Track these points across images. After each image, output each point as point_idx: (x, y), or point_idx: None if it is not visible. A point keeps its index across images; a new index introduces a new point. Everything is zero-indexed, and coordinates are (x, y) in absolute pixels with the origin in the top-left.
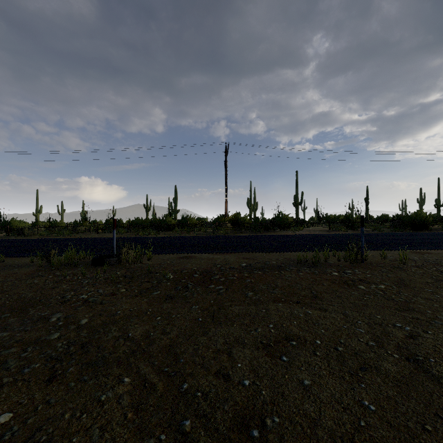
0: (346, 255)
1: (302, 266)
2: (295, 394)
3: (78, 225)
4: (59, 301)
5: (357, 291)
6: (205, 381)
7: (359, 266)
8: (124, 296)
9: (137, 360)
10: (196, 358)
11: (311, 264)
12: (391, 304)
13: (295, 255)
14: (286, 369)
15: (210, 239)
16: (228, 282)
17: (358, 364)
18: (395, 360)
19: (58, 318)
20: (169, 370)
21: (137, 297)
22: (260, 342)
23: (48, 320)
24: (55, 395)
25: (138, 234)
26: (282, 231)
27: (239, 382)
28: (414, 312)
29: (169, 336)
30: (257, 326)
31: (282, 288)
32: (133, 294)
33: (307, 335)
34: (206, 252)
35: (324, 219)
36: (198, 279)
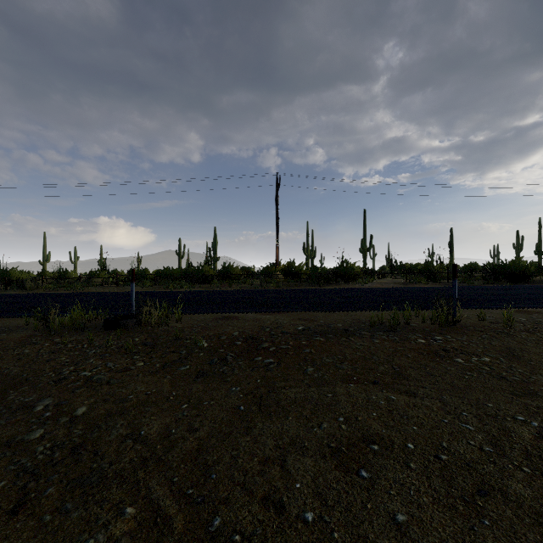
0: (433, 315)
1: (376, 330)
2: (385, 539)
3: (93, 277)
4: (52, 380)
5: (454, 365)
6: (247, 513)
7: (451, 331)
8: (141, 372)
9: (148, 476)
10: (234, 472)
11: (389, 328)
12: (503, 386)
13: (366, 314)
14: (367, 493)
15: (257, 293)
16: (280, 352)
17: (473, 484)
18: (527, 478)
19: (46, 406)
20: (195, 493)
21: (158, 375)
22: (327, 446)
23: (32, 409)
24: (17, 538)
25: (168, 287)
26: (347, 284)
27: (298, 516)
28: (537, 398)
29: (198, 435)
30: (321, 419)
31: (352, 362)
32: (153, 369)
33: (394, 434)
34: (252, 312)
35: (398, 269)
36: (240, 348)
